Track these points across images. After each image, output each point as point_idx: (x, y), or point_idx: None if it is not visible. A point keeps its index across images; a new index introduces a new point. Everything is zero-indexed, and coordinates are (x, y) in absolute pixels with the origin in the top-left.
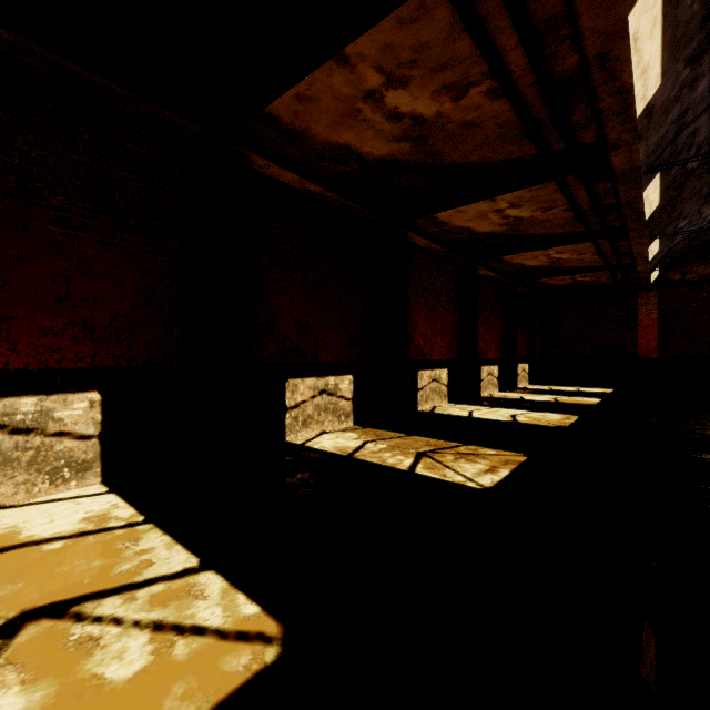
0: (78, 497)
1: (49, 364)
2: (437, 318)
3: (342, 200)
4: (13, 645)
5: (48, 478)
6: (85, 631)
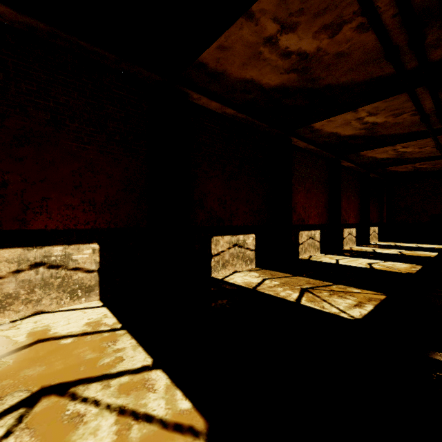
0: (85, 308)
1: (69, 226)
2: (312, 196)
3: (248, 118)
4: (32, 413)
5: (69, 296)
6: (76, 408)
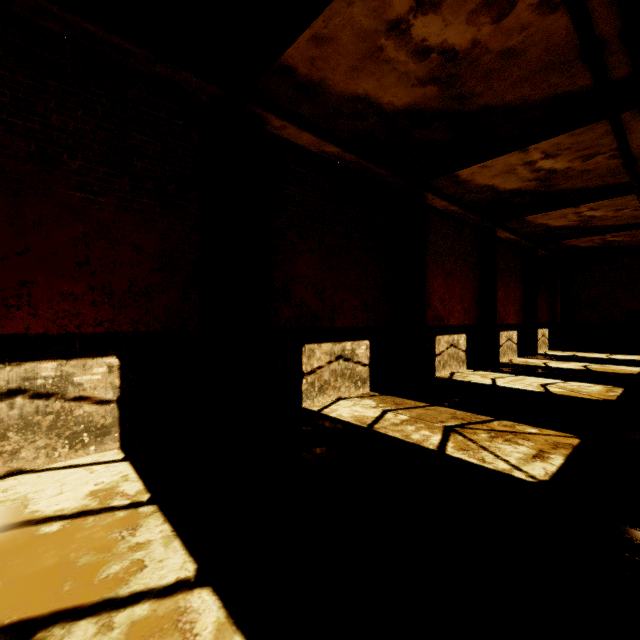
0: (94, 464)
1: (69, 329)
2: (455, 282)
3: (359, 161)
4: None
5: (67, 443)
6: None
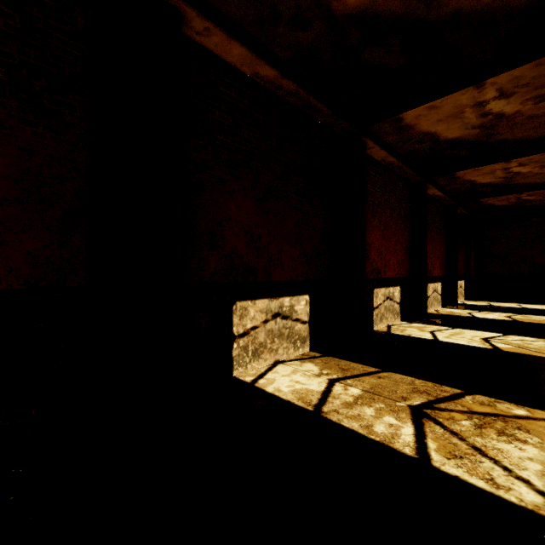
0: None
1: None
2: (391, 235)
3: (298, 92)
4: None
5: None
6: None
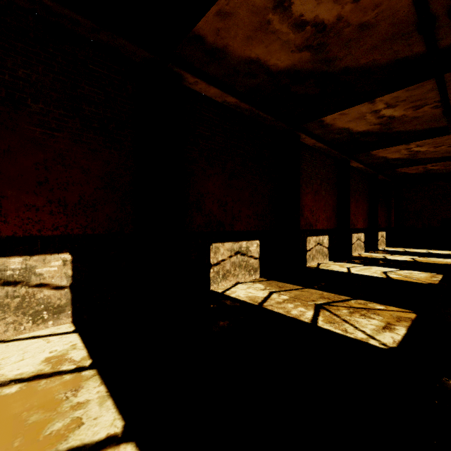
0: (50, 335)
1: (32, 232)
2: (320, 198)
3: (252, 109)
4: None
5: (31, 319)
6: None
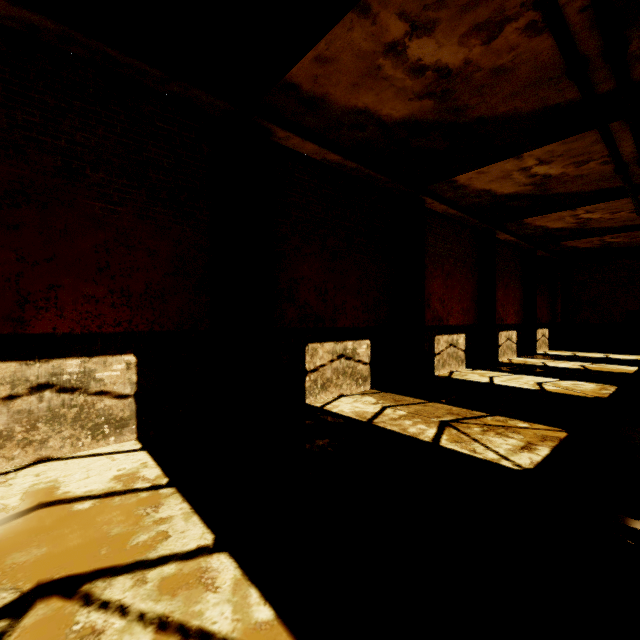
0: (114, 453)
1: (91, 328)
2: (454, 284)
3: (360, 168)
4: (19, 628)
5: (90, 434)
6: (90, 620)
